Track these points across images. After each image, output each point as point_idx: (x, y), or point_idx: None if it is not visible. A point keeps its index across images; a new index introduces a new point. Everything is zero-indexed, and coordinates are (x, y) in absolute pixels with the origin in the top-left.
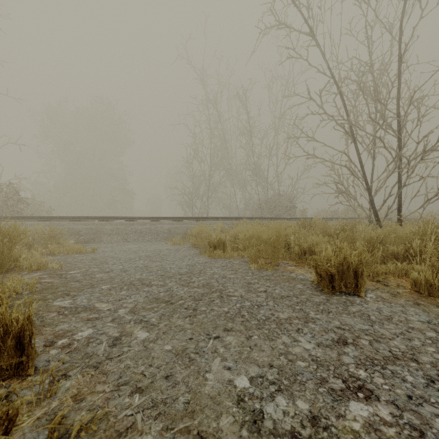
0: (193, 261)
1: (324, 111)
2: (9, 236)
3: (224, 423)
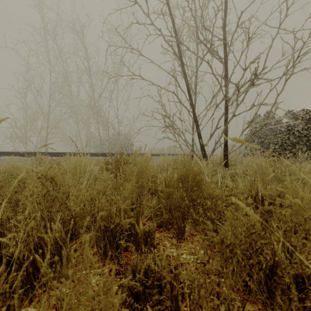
0: None
1: (151, 21)
2: None
3: None
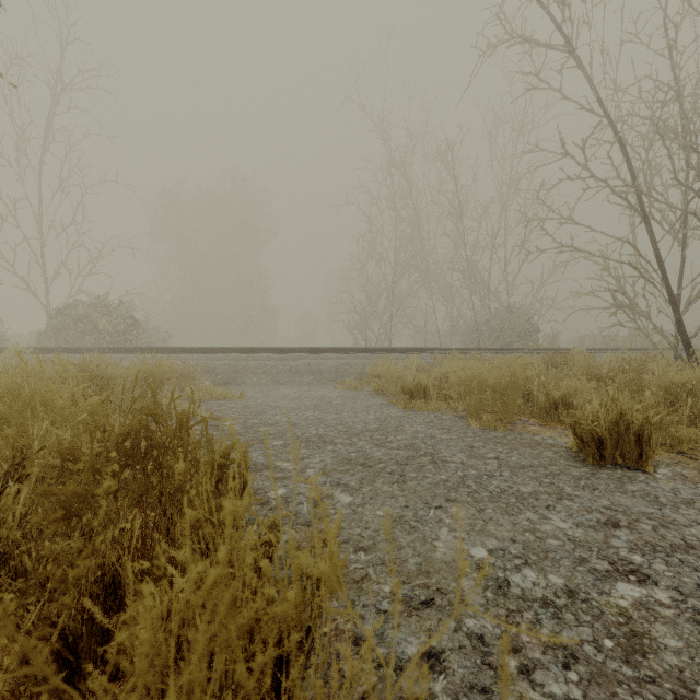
0: (382, 414)
1: (591, 173)
2: (155, 376)
3: (465, 585)
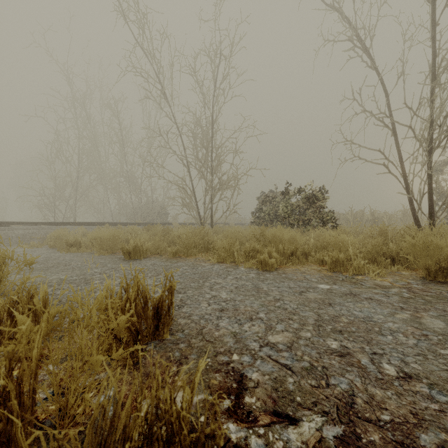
0: (50, 255)
1: (170, 147)
2: None
3: (54, 281)
